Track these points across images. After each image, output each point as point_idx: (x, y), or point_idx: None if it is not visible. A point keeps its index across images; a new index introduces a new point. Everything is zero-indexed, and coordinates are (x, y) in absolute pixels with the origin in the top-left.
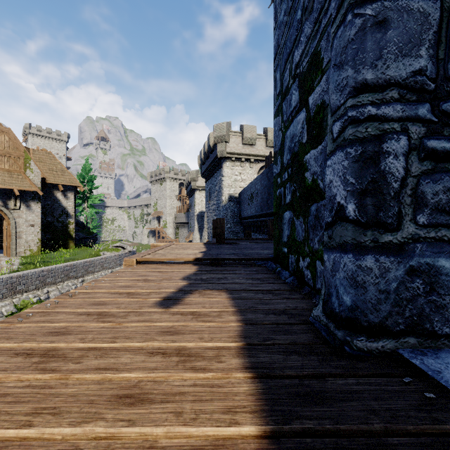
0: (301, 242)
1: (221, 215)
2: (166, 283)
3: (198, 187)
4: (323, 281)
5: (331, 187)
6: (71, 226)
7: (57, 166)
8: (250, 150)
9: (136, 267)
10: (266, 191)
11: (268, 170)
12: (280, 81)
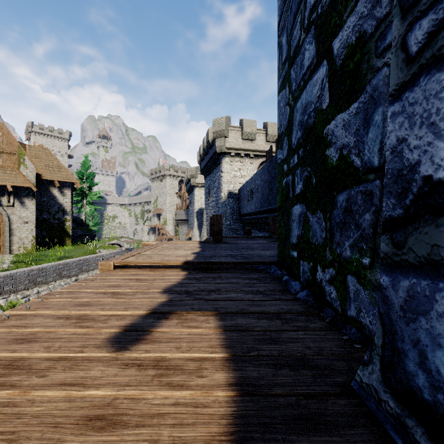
0: (319, 246)
1: (220, 212)
2: (139, 298)
3: (198, 184)
4: (379, 322)
5: (402, 151)
6: (67, 223)
7: (53, 162)
8: (250, 145)
9: (112, 273)
10: (267, 186)
11: (269, 164)
12: (286, 44)
